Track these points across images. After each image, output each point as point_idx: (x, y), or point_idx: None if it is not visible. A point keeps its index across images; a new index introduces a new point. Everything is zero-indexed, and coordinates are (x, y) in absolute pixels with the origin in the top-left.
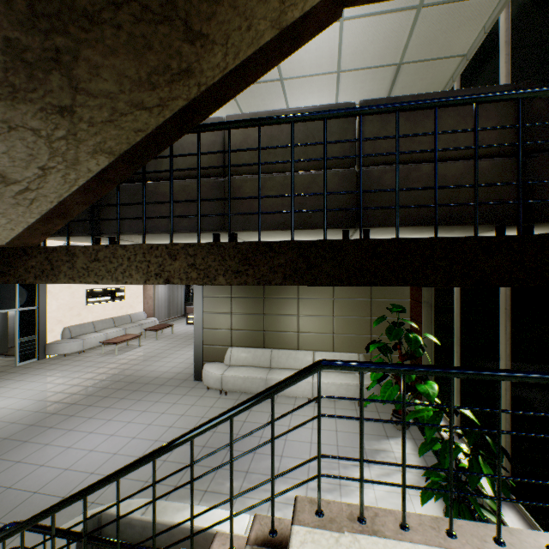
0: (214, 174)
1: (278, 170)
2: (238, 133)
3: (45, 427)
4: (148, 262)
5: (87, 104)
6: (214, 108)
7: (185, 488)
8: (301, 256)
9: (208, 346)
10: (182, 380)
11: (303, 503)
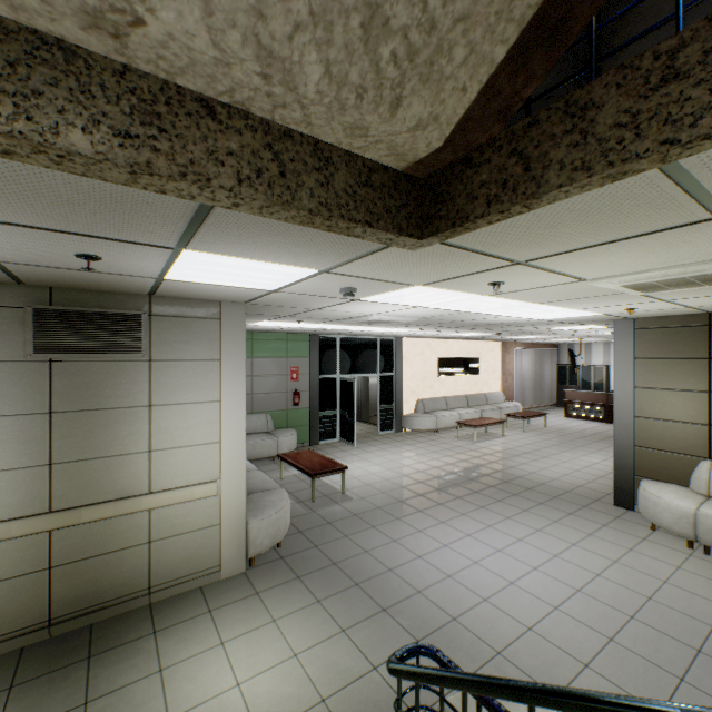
0: None
1: None
2: None
3: (413, 508)
4: None
5: None
6: None
7: None
8: None
9: (646, 449)
10: (588, 498)
11: None
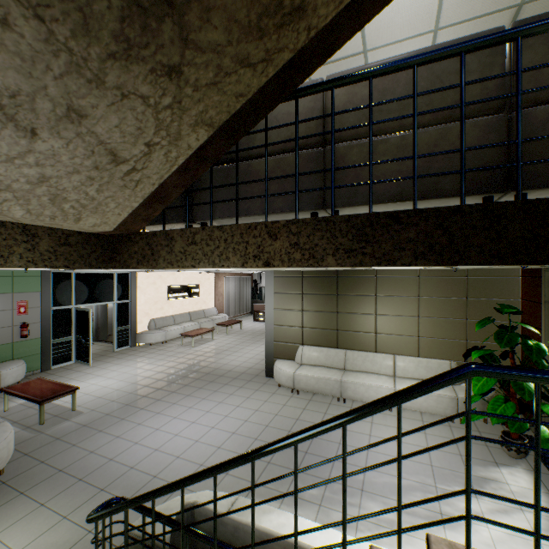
0: (312, 145)
1: (392, 130)
2: (341, 93)
3: (137, 408)
4: (246, 244)
5: (194, 61)
6: (320, 62)
7: (265, 487)
8: (439, 228)
9: (279, 342)
10: (253, 375)
11: (440, 547)
